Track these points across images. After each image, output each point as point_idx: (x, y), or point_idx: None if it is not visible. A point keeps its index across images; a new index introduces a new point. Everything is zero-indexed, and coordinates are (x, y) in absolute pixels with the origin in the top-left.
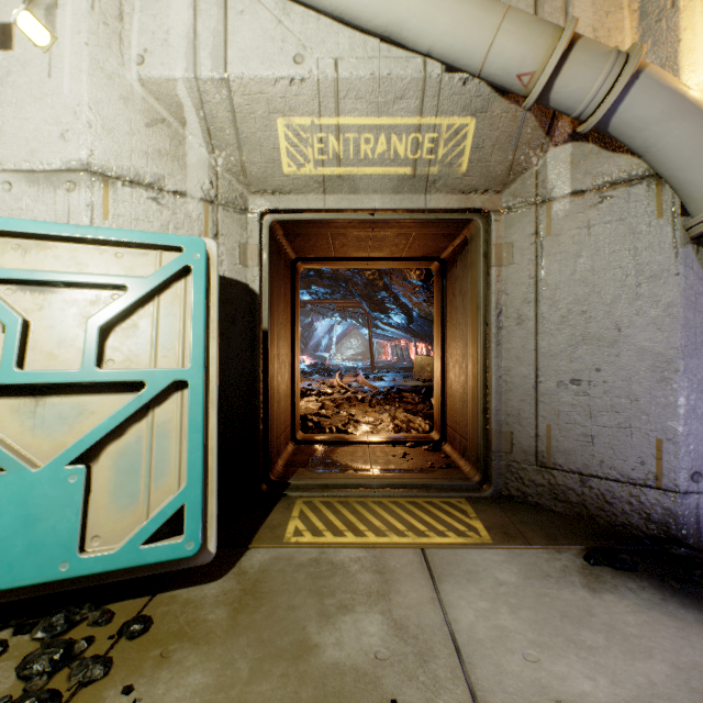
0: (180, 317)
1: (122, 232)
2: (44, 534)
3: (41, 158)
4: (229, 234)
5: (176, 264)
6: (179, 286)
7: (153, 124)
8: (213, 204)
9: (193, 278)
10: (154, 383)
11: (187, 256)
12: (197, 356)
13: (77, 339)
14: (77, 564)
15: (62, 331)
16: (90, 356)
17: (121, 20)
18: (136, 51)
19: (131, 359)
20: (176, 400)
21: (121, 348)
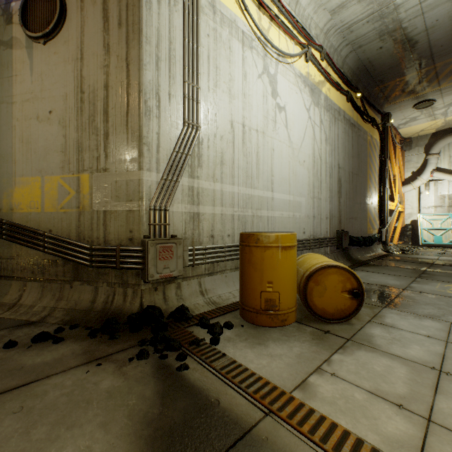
0: (448, 222)
1: (441, 214)
2: (439, 240)
3: (427, 206)
4: (450, 210)
5: (448, 217)
6: (448, 219)
7: (440, 199)
8: (448, 207)
9: (450, 218)
10: (447, 229)
11: (449, 216)
12: (451, 226)
13: (437, 225)
14: (442, 243)
15: (435, 224)
16: (440, 226)
17: (437, 189)
18: (439, 192)
19: (443, 227)
20: (449, 231)
21: (442, 226)
